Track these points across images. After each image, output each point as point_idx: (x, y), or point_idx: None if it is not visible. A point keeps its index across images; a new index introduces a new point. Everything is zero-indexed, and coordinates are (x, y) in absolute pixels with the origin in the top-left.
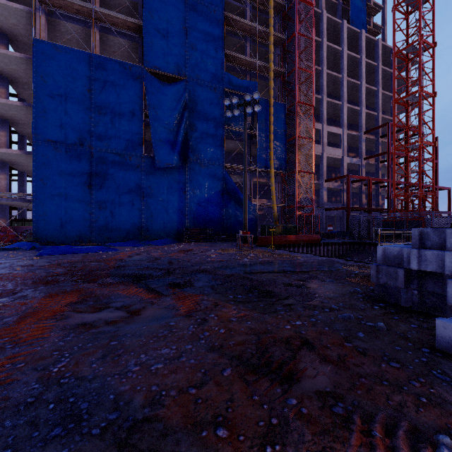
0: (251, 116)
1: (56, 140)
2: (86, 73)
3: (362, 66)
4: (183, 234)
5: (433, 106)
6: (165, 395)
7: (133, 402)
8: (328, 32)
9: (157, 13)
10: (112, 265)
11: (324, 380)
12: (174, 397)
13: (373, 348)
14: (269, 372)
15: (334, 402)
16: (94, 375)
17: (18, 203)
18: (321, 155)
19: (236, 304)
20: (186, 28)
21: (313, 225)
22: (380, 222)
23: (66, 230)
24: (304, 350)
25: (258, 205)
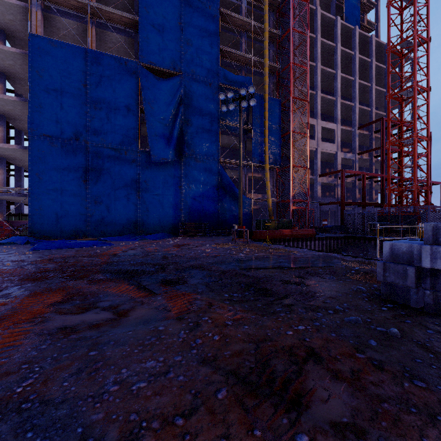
0: (246, 111)
1: (52, 134)
2: (82, 68)
3: (356, 62)
4: (179, 228)
5: (428, 101)
6: (146, 427)
7: (105, 439)
8: (322, 29)
9: (153, 9)
10: (105, 260)
11: (339, 405)
12: (157, 431)
13: (390, 361)
14: (272, 394)
15: (355, 440)
16: (64, 397)
17: (15, 198)
18: (316, 150)
19: (232, 303)
20: (182, 24)
21: (307, 220)
22: (375, 217)
23: (62, 225)
24: (311, 363)
25: (253, 200)
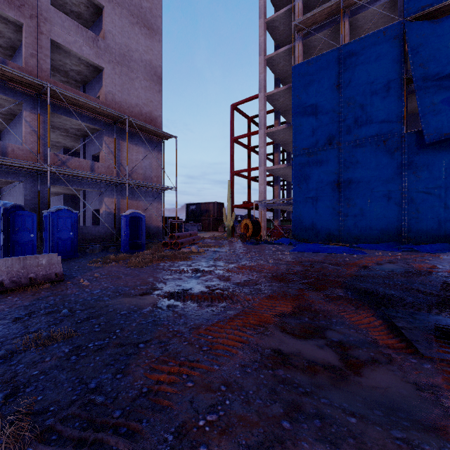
0: None
1: (309, 146)
2: (334, 70)
3: None
4: None
5: None
6: None
7: None
8: None
9: None
10: (351, 272)
11: None
12: None
13: None
14: None
15: None
16: None
17: (284, 207)
18: None
19: None
20: None
21: None
22: None
23: (317, 229)
24: None
25: None
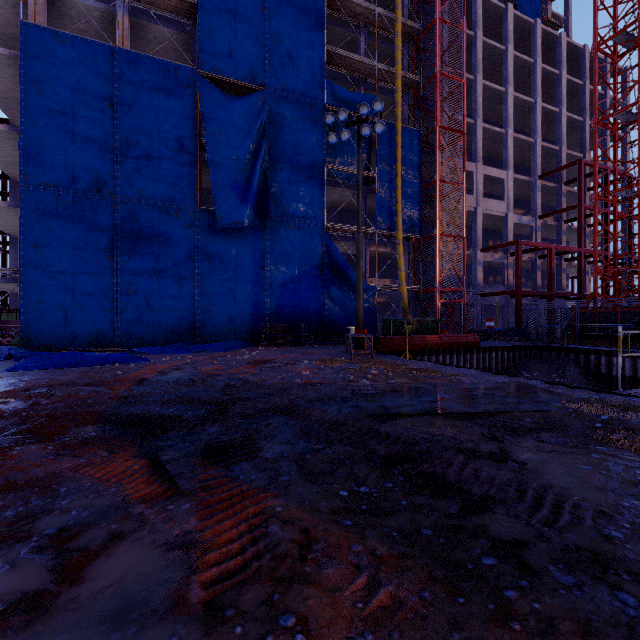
0: (367, 149)
1: (58, 183)
2: (106, 78)
3: (537, 75)
4: (261, 332)
5: None
6: None
7: None
8: (483, 24)
9: None
10: (120, 392)
11: None
12: None
13: None
14: None
15: None
16: None
17: (3, 285)
18: (474, 210)
19: (360, 526)
20: (266, 10)
21: (463, 319)
22: (575, 314)
23: (74, 327)
24: None
25: (377, 288)
